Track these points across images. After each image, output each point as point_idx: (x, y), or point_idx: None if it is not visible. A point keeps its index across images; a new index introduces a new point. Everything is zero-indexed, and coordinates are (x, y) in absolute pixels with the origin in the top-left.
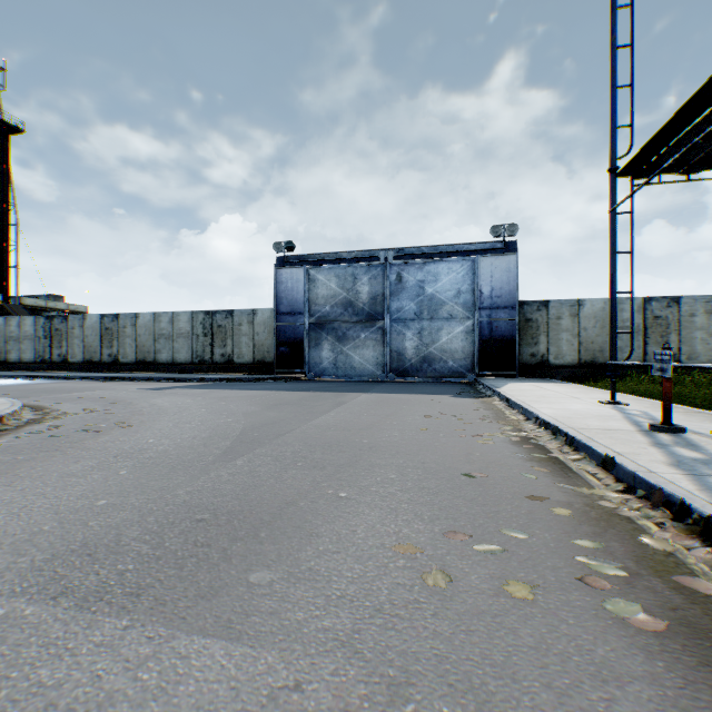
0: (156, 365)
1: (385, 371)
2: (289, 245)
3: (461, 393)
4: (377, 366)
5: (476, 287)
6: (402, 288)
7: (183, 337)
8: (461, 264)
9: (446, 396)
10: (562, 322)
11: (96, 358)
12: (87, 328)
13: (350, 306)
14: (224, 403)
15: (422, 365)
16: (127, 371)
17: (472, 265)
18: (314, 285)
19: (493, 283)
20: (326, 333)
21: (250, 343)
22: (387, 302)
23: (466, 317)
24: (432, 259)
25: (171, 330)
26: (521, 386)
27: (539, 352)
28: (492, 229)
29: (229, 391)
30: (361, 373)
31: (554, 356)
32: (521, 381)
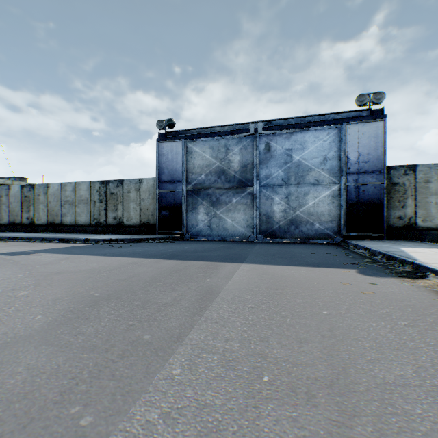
0: (62, 226)
1: (254, 232)
2: (170, 122)
3: (359, 264)
4: (247, 228)
5: (343, 153)
6: (270, 157)
7: (83, 203)
8: (327, 132)
9: (353, 272)
10: (430, 185)
11: (18, 221)
12: (11, 196)
13: (223, 174)
14: (24, 292)
15: (289, 227)
16: (40, 231)
17: (338, 132)
18: (191, 156)
19: (360, 148)
20: (201, 198)
21: (137, 207)
22: (257, 169)
23: (332, 182)
24: (299, 129)
25: (74, 197)
26: (434, 256)
27: (405, 214)
28: (357, 99)
29: (88, 257)
30: (232, 234)
31: (422, 219)
32: (402, 244)
